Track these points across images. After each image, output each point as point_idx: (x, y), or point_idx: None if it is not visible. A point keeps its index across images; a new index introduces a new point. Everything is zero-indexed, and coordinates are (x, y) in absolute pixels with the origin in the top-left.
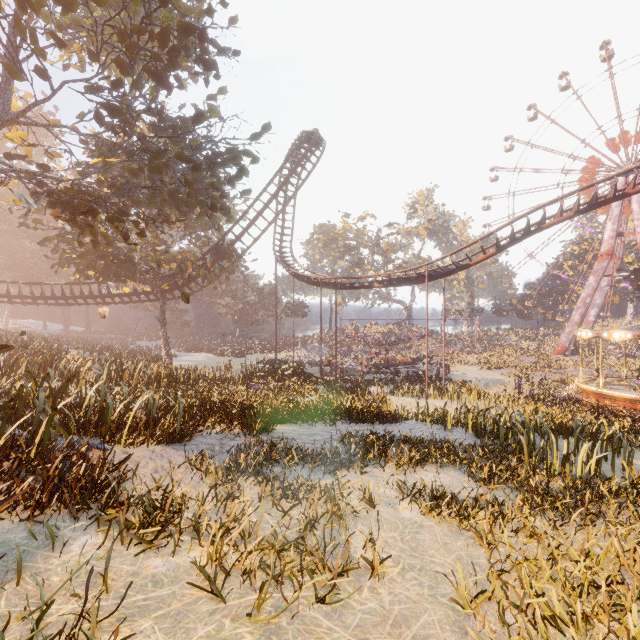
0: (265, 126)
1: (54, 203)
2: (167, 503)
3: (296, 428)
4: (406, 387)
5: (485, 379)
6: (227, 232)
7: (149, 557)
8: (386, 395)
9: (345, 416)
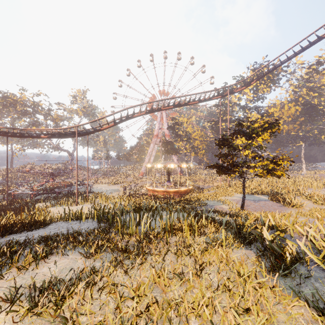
0: None
1: None
2: None
3: None
4: (64, 200)
5: (111, 190)
6: None
7: None
8: (48, 207)
9: None
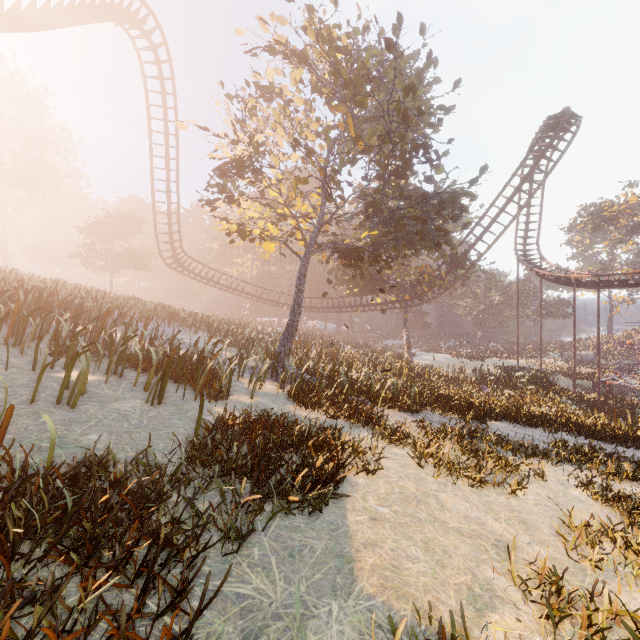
0: (482, 168)
1: (342, 257)
2: (401, 428)
3: (510, 427)
4: None
5: None
6: (460, 243)
7: (393, 448)
8: None
9: (573, 429)
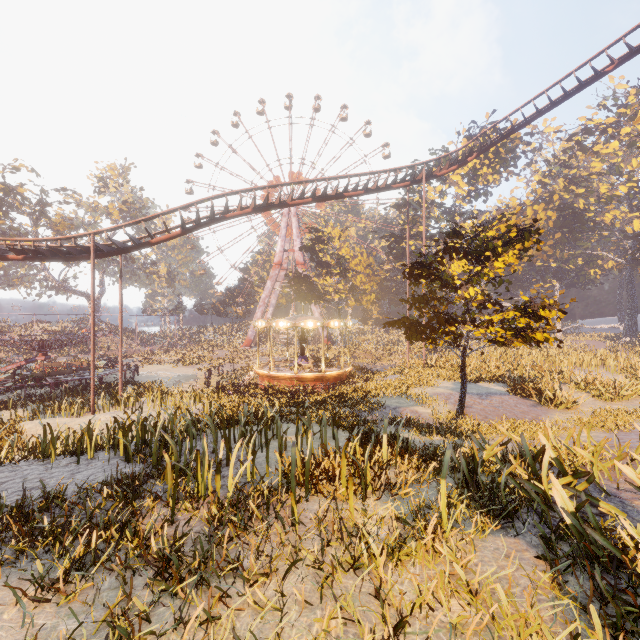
0: None
1: None
2: None
3: None
4: (63, 402)
5: (178, 376)
6: None
7: None
8: (22, 421)
9: None
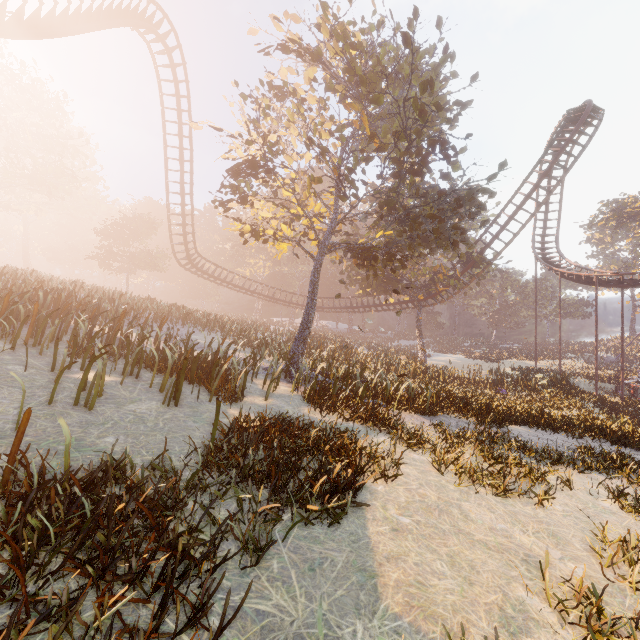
0: (501, 164)
1: (355, 257)
2: (419, 433)
3: (531, 431)
4: None
5: None
6: (476, 241)
7: (411, 453)
8: None
9: (598, 434)
